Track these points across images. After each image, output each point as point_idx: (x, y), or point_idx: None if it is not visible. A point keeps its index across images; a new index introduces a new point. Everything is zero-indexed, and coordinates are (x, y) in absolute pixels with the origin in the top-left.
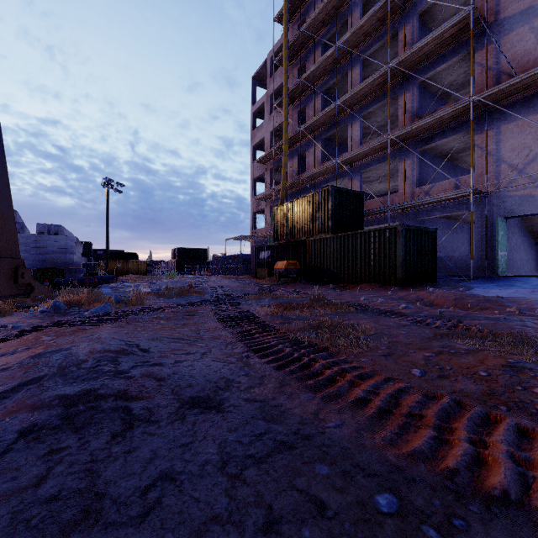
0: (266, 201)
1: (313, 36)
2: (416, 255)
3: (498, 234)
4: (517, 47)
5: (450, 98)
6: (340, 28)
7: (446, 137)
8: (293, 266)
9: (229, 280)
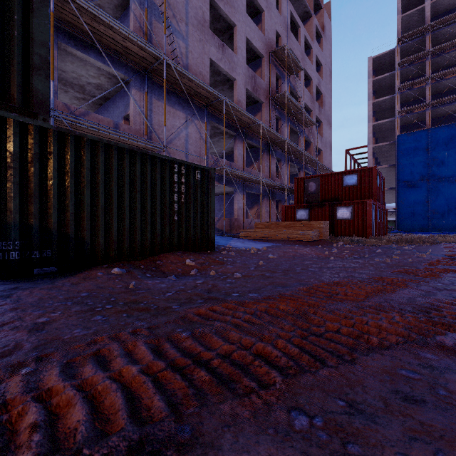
0: None
1: None
2: None
3: None
4: (162, 41)
5: None
6: None
7: (105, 63)
8: None
9: None
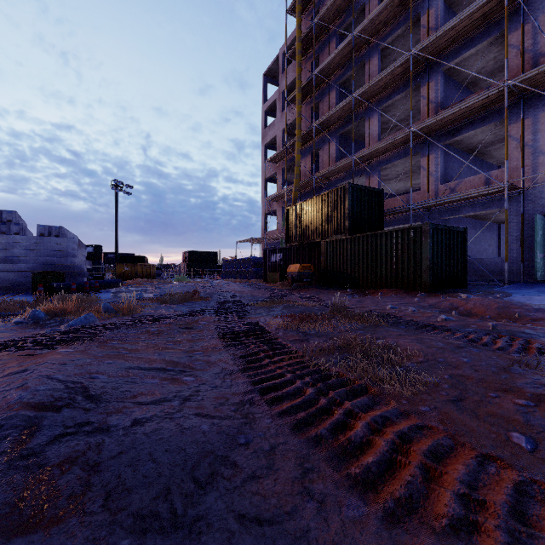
0: (278, 202)
1: (327, 27)
2: (444, 257)
3: (538, 234)
4: None
5: (477, 88)
6: (357, 17)
7: (475, 128)
8: (307, 270)
9: (238, 284)
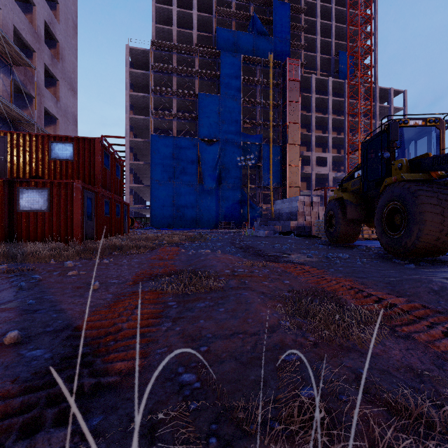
0: None
1: None
2: None
3: None
4: None
5: None
6: None
7: None
8: None
9: None
